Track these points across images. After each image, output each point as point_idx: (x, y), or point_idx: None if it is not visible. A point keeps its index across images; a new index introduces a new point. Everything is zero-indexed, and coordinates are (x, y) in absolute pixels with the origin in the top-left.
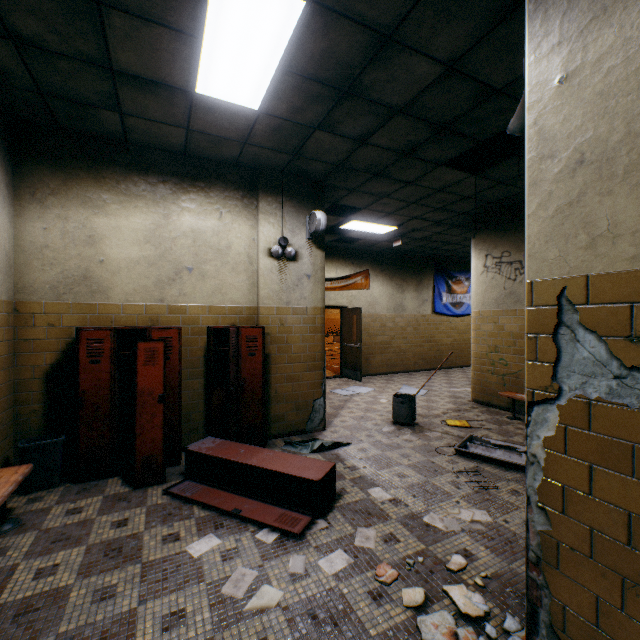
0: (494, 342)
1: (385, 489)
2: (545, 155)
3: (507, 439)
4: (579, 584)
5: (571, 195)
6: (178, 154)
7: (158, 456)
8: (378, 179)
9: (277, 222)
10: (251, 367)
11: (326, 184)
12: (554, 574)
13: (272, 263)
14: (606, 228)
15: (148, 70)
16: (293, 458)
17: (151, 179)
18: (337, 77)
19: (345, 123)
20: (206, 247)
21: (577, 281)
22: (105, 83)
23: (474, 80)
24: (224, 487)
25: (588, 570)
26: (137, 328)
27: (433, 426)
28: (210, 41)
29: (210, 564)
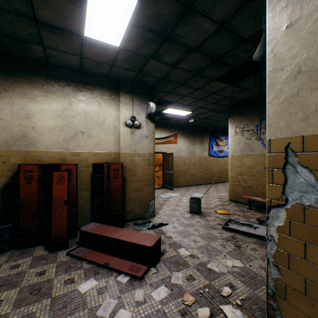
0: (240, 170)
1: (187, 249)
2: (278, 69)
3: (247, 220)
4: (298, 309)
5: (293, 91)
6: (76, 70)
7: (64, 234)
8: (182, 86)
9: (130, 108)
10: (116, 184)
11: (155, 89)
12: (283, 303)
13: (127, 129)
14: (314, 109)
15: (57, 21)
16: (138, 234)
17: (61, 83)
18: (161, 29)
19: (165, 55)
20: (91, 121)
21: (297, 139)
22: (33, 28)
23: (233, 33)
24: (100, 250)
25: (303, 302)
26: (53, 164)
27: (210, 213)
28: (91, 5)
29: (90, 297)
